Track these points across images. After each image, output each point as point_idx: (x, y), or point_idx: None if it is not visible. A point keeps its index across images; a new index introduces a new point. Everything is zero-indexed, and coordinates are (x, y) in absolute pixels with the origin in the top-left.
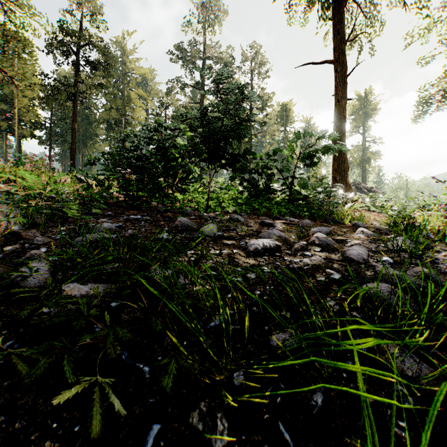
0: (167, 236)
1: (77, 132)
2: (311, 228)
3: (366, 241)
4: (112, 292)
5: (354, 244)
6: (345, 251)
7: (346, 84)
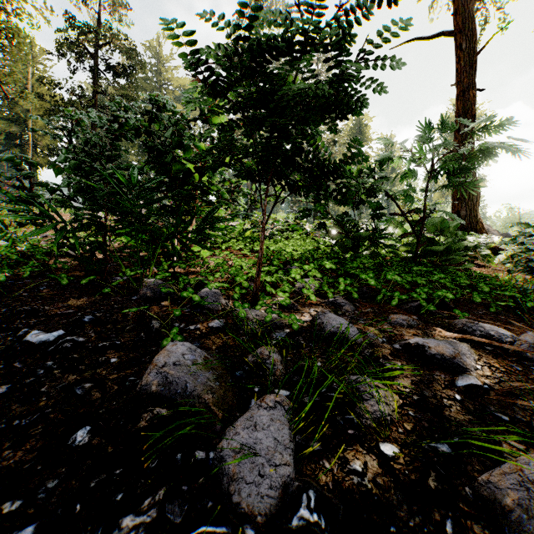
0: None
1: None
2: None
3: None
4: None
5: None
6: None
7: (476, 65)
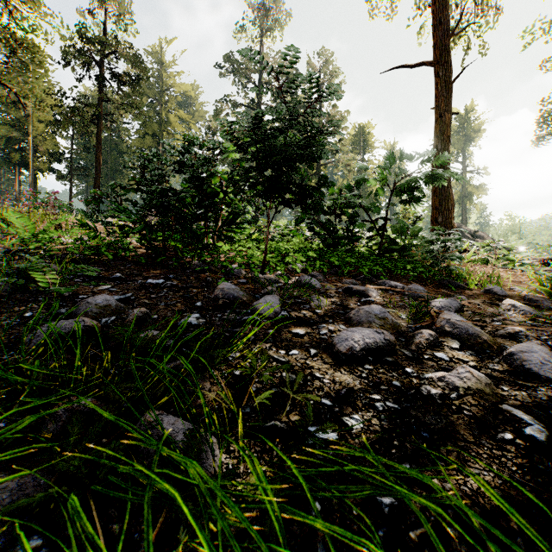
0: (198, 319)
1: (105, 164)
2: (426, 299)
3: (525, 324)
4: (32, 509)
5: (513, 334)
6: (513, 354)
7: (451, 92)
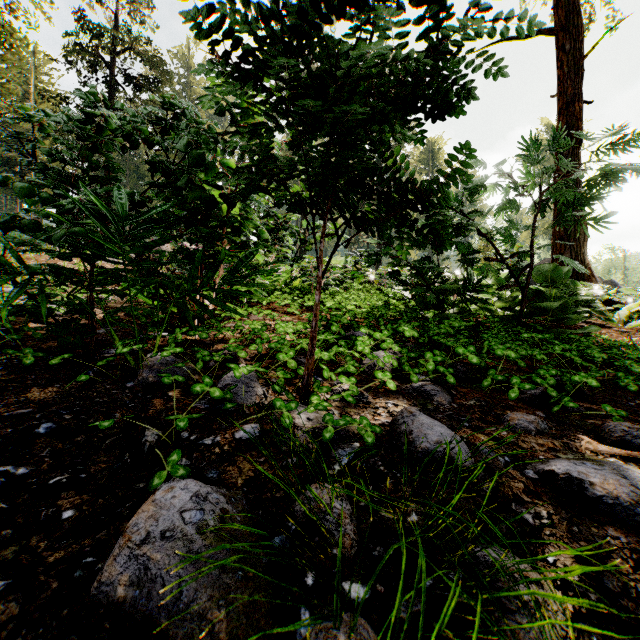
0: None
1: None
2: None
3: None
4: None
5: None
6: None
7: (582, 71)
